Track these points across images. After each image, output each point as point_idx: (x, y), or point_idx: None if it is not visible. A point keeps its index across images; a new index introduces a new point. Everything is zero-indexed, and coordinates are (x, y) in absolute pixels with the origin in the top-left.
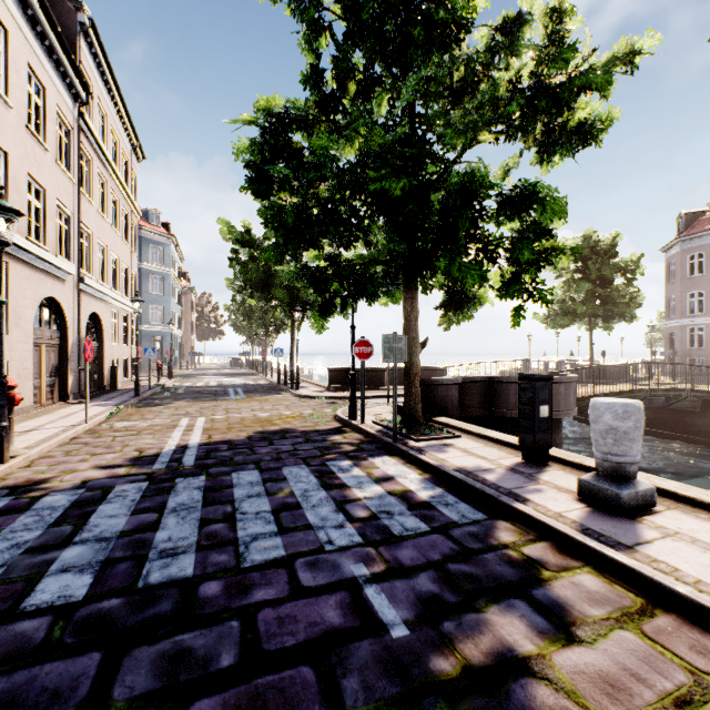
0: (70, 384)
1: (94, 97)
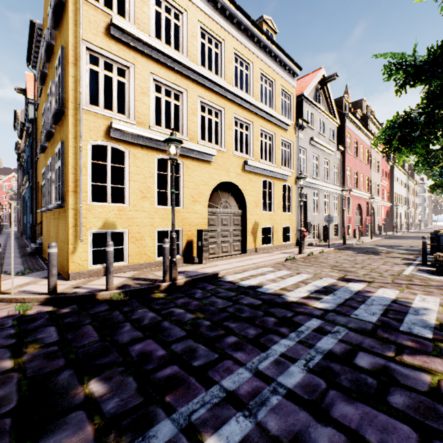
0: (413, 225)
1: (414, 179)
